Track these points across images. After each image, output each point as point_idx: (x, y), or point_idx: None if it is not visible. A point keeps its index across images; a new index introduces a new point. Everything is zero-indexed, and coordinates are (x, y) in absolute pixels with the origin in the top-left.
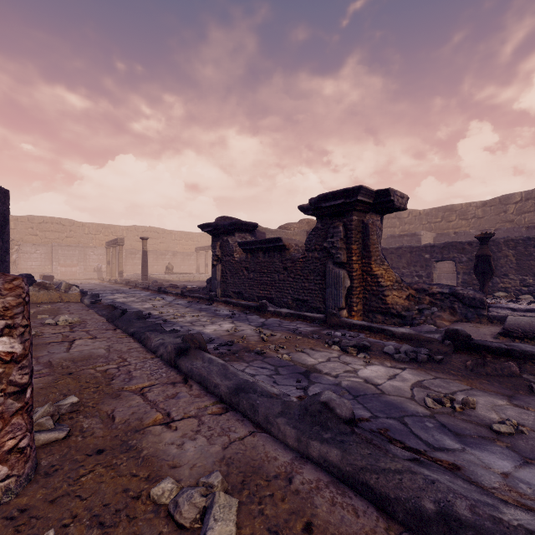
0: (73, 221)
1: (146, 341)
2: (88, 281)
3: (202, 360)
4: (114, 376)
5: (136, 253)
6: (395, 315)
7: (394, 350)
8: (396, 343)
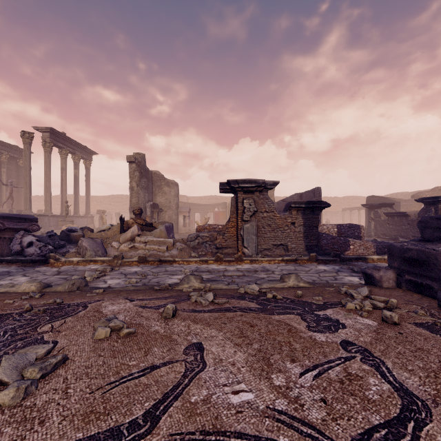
0: None
1: None
2: None
3: None
4: None
5: None
6: None
7: None
8: None
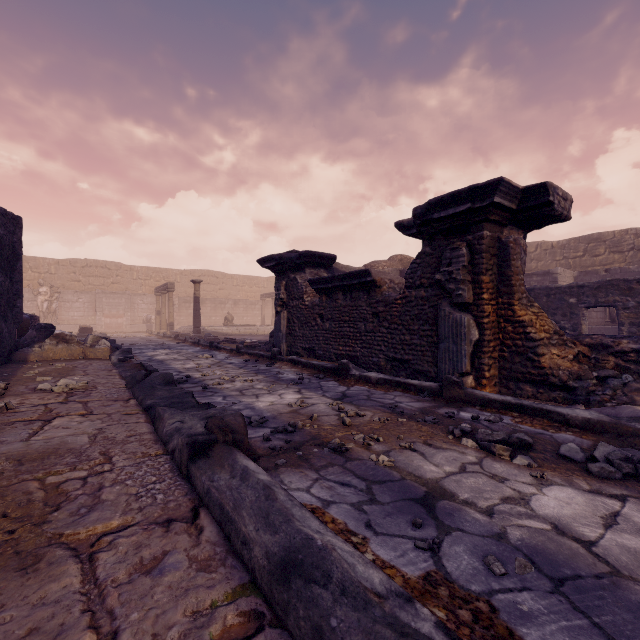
0: (119, 265)
1: (158, 423)
2: (134, 334)
3: (231, 472)
4: (65, 500)
5: (191, 302)
6: (557, 386)
7: (581, 453)
8: (576, 438)
